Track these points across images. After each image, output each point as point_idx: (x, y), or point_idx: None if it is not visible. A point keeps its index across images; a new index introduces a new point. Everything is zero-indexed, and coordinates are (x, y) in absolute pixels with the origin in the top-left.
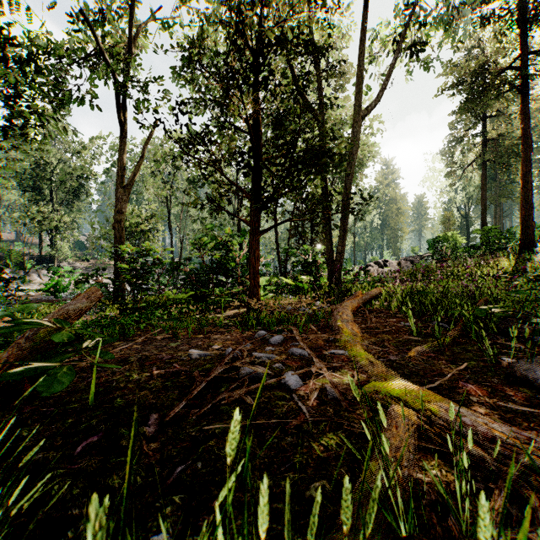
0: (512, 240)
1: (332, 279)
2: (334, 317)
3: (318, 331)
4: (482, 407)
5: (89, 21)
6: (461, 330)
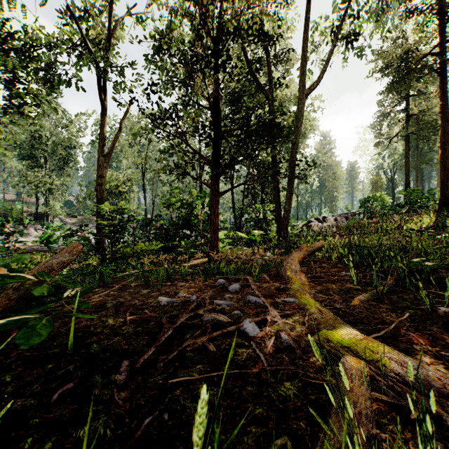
0: (432, 200)
1: (280, 233)
2: (284, 267)
3: (270, 279)
4: (426, 357)
5: (75, 16)
6: (396, 279)
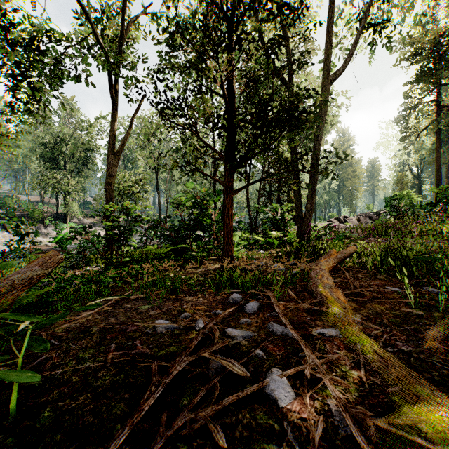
0: None
1: (300, 235)
2: (312, 280)
3: (296, 295)
4: None
5: (82, 7)
6: None
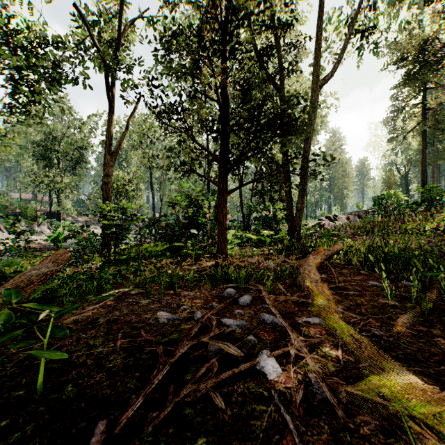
0: None
1: (291, 234)
2: (301, 275)
3: (286, 289)
4: None
5: (79, 11)
6: (438, 293)
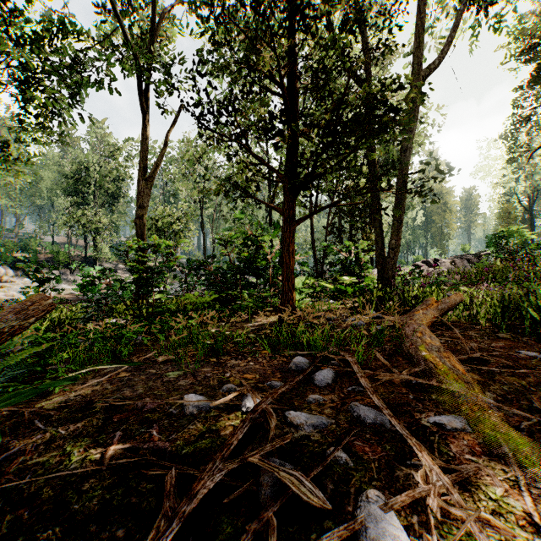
0: None
1: (382, 281)
2: (408, 339)
3: (386, 361)
4: None
5: None
6: None
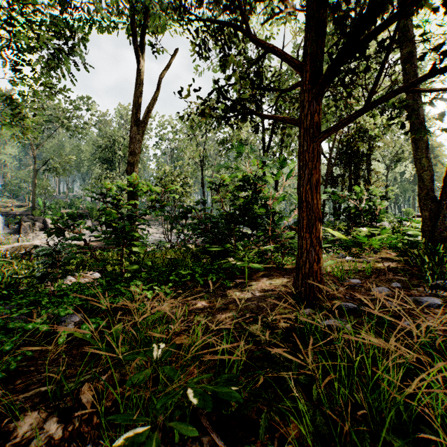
0: None
1: (432, 232)
2: None
3: None
4: None
5: None
6: None
